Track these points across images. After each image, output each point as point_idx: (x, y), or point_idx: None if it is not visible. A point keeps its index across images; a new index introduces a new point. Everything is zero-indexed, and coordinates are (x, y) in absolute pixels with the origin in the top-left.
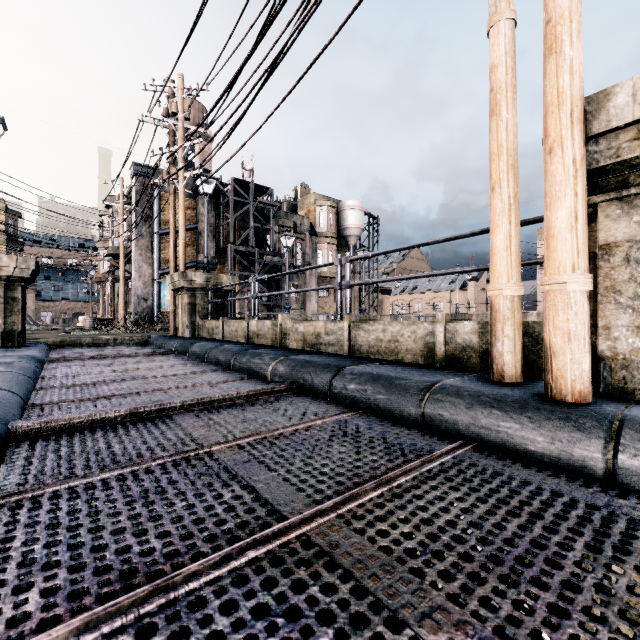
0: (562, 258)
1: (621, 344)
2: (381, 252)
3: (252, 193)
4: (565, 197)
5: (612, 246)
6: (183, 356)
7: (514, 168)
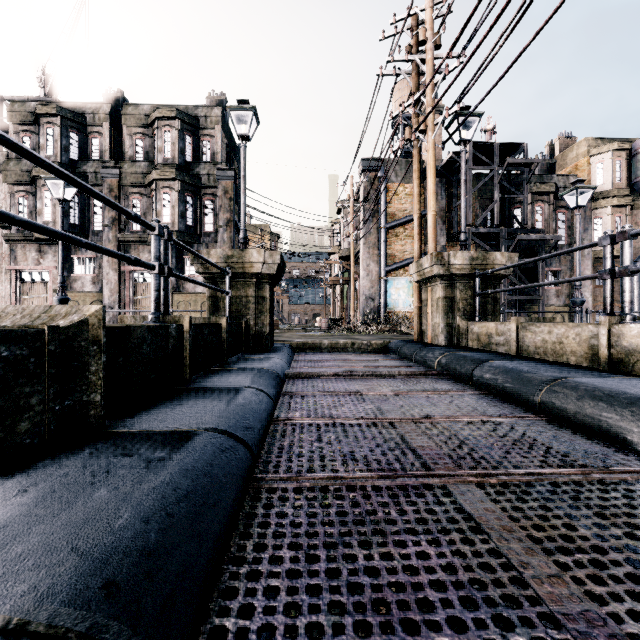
0: None
1: None
2: None
3: (496, 156)
4: None
5: None
6: (462, 383)
7: None
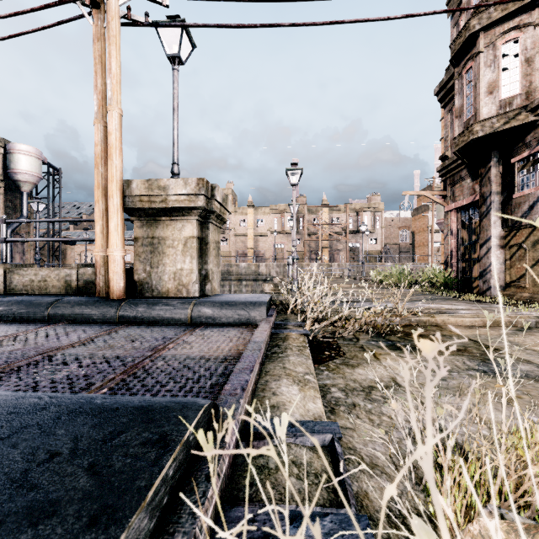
0: (113, 242)
1: (141, 276)
2: (35, 220)
3: None
4: (114, 218)
5: (138, 238)
6: None
7: (106, 196)
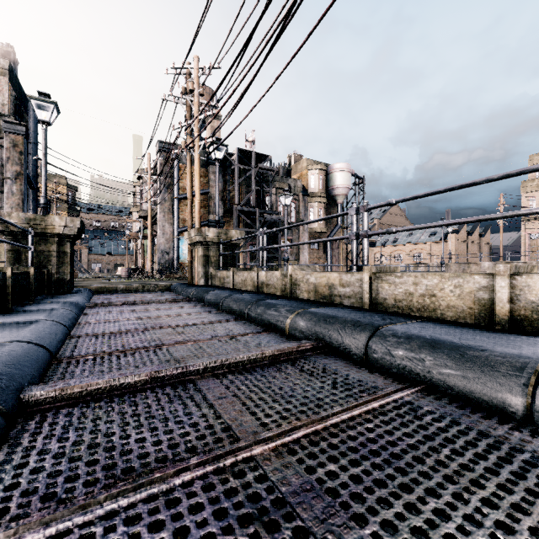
0: None
1: None
2: (408, 197)
3: (254, 161)
4: None
5: None
6: (199, 303)
7: None
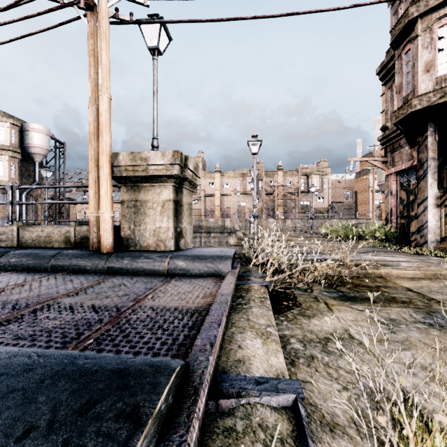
0: (103, 205)
1: (126, 233)
2: (42, 187)
3: None
4: (104, 185)
5: (124, 201)
6: None
7: (98, 166)
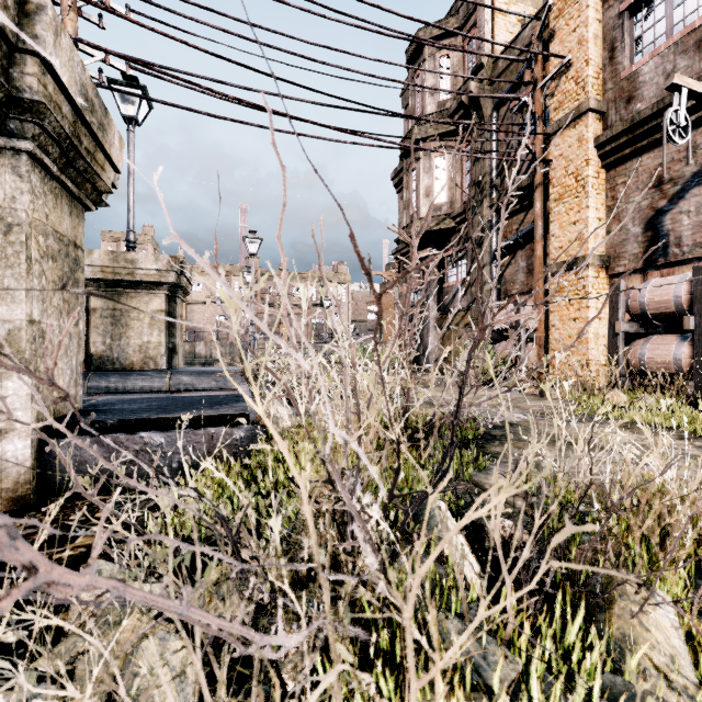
0: None
1: (99, 349)
2: None
3: None
4: None
5: (96, 309)
6: None
7: None
